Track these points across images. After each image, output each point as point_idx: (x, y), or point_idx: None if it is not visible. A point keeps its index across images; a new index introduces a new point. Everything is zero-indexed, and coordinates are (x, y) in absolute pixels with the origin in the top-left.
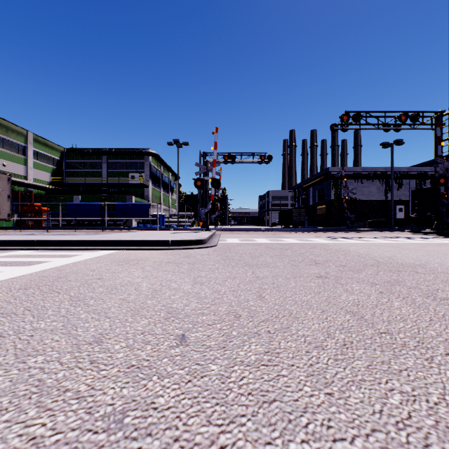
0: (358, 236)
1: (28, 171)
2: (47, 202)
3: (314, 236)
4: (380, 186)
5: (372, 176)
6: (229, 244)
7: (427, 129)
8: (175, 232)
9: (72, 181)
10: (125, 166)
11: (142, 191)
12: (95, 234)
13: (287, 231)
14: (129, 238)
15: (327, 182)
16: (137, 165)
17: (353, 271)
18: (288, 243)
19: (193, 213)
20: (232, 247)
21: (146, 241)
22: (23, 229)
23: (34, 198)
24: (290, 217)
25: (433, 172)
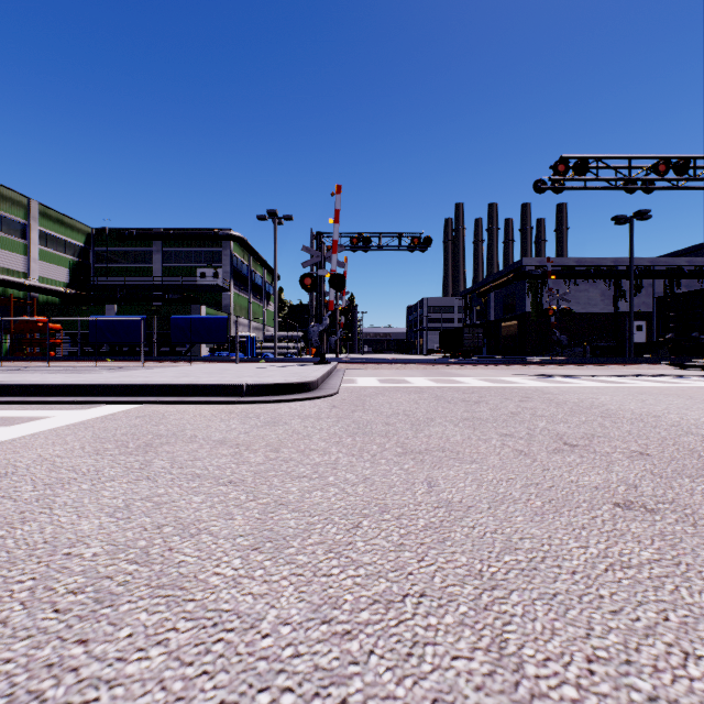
0: (587, 373)
1: (30, 265)
2: (61, 315)
3: (510, 373)
4: (606, 289)
5: (593, 273)
6: (362, 390)
7: (701, 188)
8: (266, 366)
9: (105, 281)
10: (192, 258)
11: (219, 299)
12: (127, 369)
13: (460, 363)
14: (170, 378)
15: (520, 283)
16: (211, 255)
17: (692, 476)
18: (473, 388)
19: (301, 334)
20: (367, 397)
21: (196, 386)
22: (8, 360)
23: (40, 309)
24: (458, 340)
25: (693, 266)
